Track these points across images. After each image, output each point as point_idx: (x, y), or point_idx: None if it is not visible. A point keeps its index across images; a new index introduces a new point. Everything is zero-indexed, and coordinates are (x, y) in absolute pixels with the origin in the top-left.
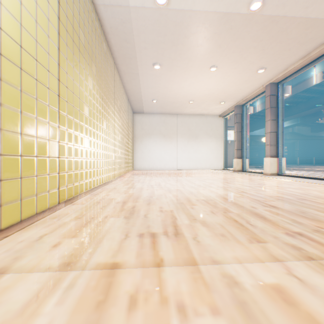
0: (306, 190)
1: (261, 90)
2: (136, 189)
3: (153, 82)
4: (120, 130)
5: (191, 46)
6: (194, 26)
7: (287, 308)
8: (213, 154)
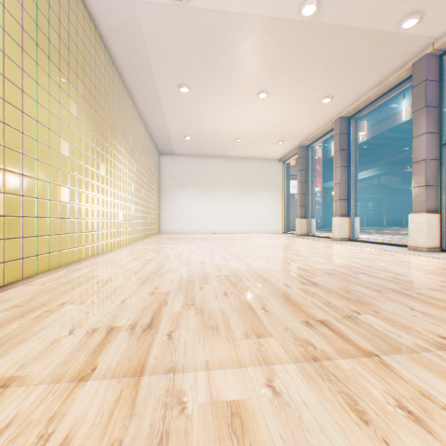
0: (372, 260)
1: (329, 127)
2: (143, 261)
3: (182, 111)
4: (133, 177)
5: (229, 62)
6: (229, 33)
7: (227, 439)
8: (271, 212)
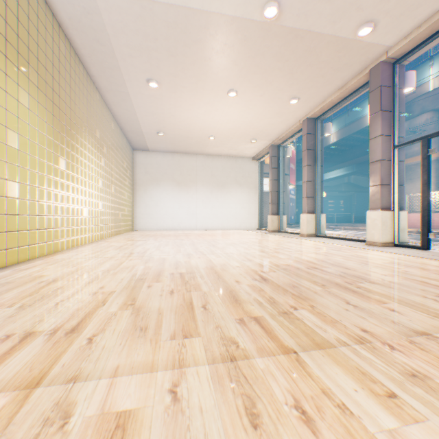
0: (329, 255)
1: (298, 127)
2: (102, 259)
3: (153, 107)
4: (101, 173)
5: (196, 59)
6: (194, 30)
7: None
8: (245, 209)
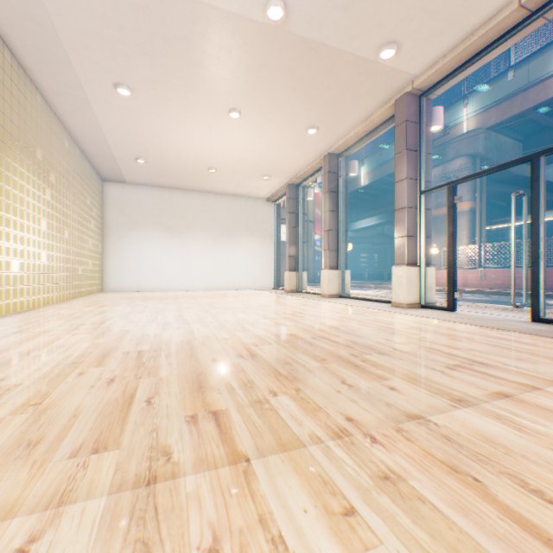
0: (345, 321)
1: (320, 164)
2: (29, 334)
3: (127, 123)
4: (46, 210)
5: (183, 63)
6: (176, 22)
7: None
8: (258, 264)
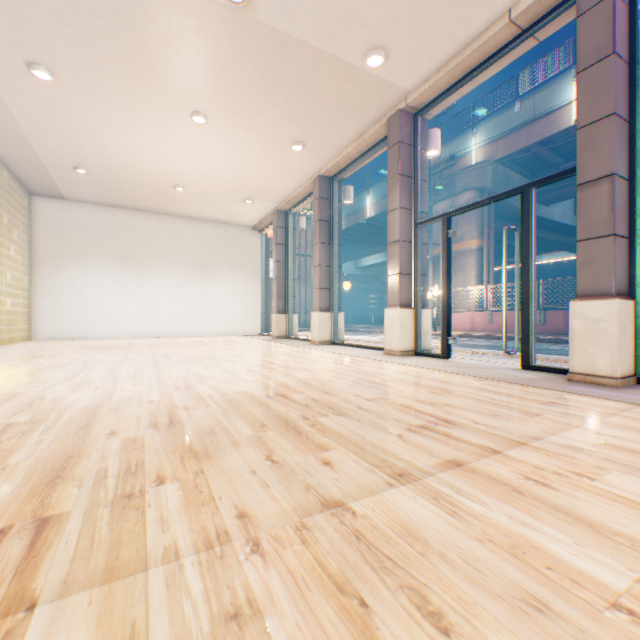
0: (322, 373)
1: (311, 188)
2: None
3: (54, 118)
4: None
5: (122, 44)
6: None
7: None
8: (242, 305)
